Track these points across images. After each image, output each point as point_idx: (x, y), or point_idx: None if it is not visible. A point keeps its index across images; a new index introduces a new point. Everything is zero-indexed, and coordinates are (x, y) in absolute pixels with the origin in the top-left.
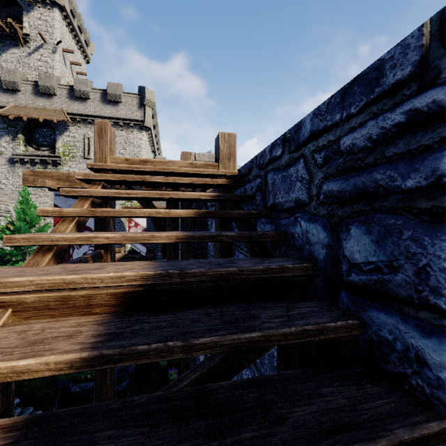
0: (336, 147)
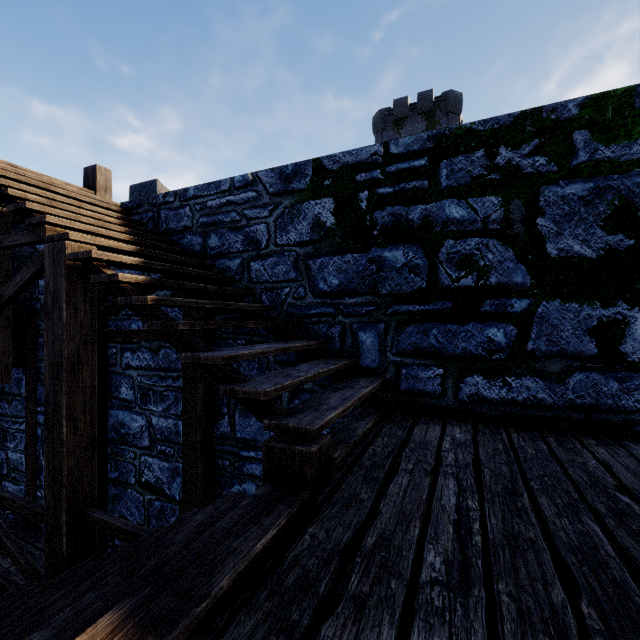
0: (206, 205)
